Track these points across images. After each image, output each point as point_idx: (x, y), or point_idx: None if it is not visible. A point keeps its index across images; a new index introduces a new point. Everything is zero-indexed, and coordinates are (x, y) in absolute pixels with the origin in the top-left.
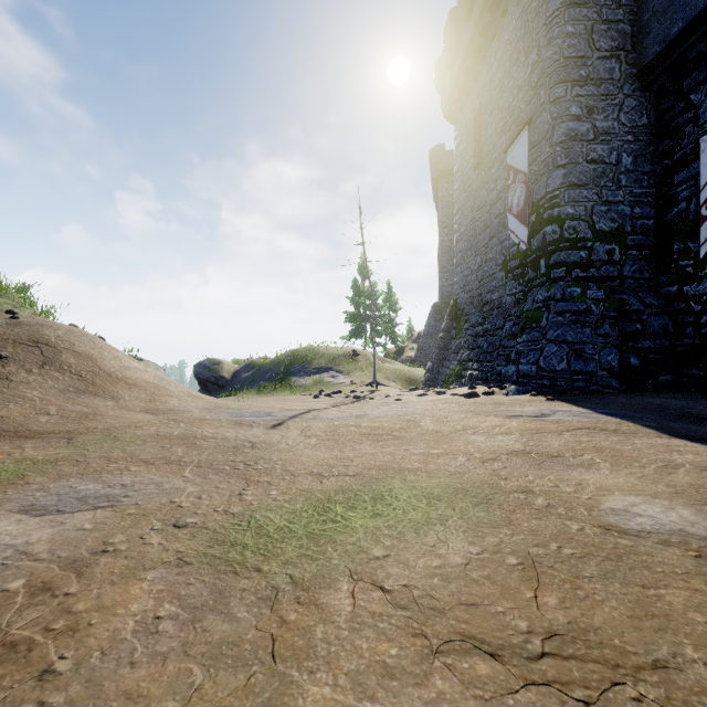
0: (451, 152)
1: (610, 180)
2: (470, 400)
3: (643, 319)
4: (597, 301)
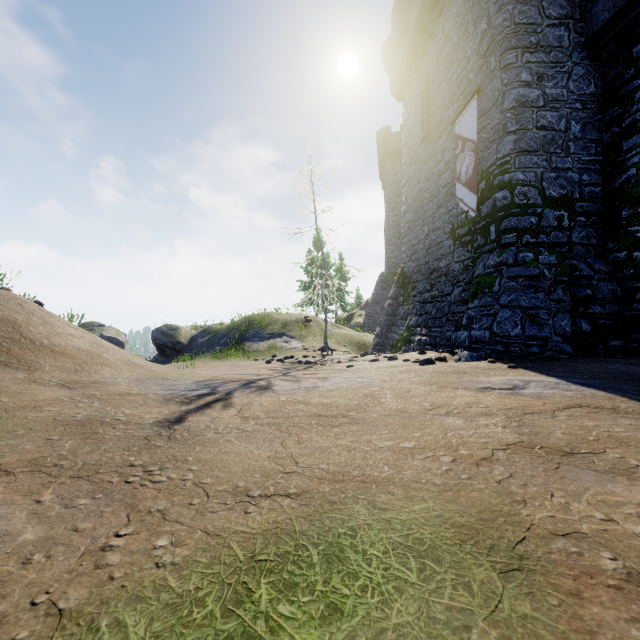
0: (396, 134)
1: (559, 147)
2: (428, 368)
3: (593, 285)
4: (549, 265)
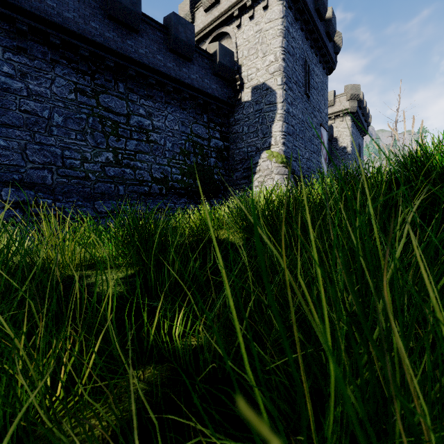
0: None
1: None
2: None
3: None
4: None
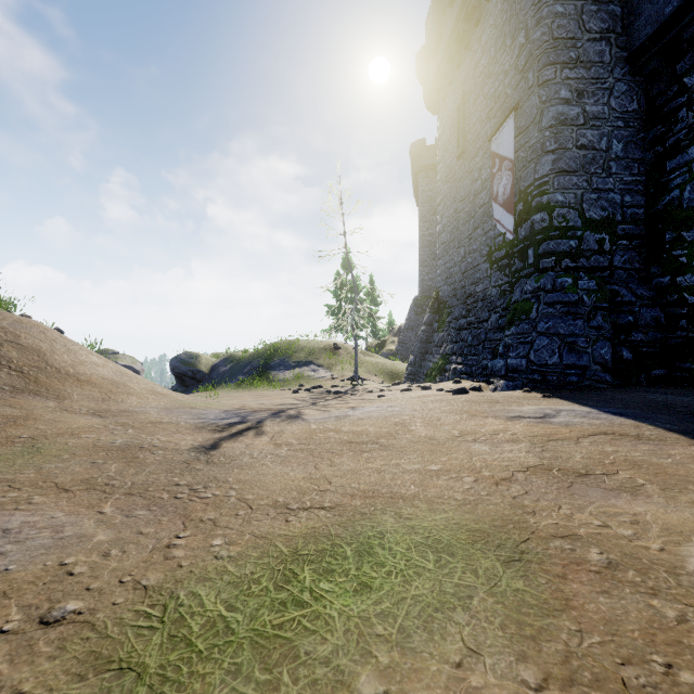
0: (431, 147)
1: (600, 167)
2: (460, 397)
3: (635, 311)
4: (588, 291)
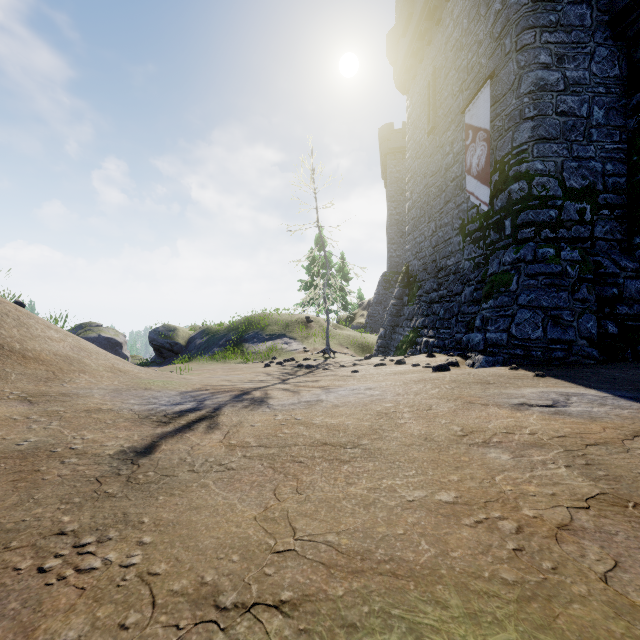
0: (399, 131)
1: (581, 134)
2: (444, 376)
3: (619, 283)
4: (572, 262)
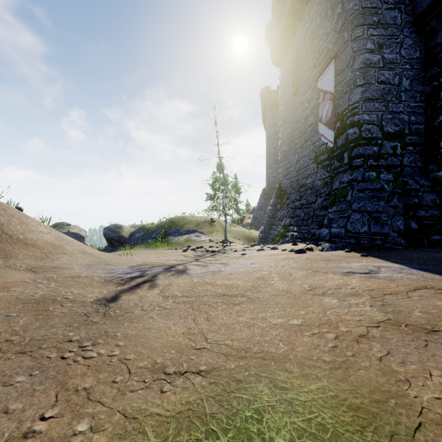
0: (274, 91)
1: (394, 96)
2: (302, 256)
3: (419, 195)
4: (387, 181)
